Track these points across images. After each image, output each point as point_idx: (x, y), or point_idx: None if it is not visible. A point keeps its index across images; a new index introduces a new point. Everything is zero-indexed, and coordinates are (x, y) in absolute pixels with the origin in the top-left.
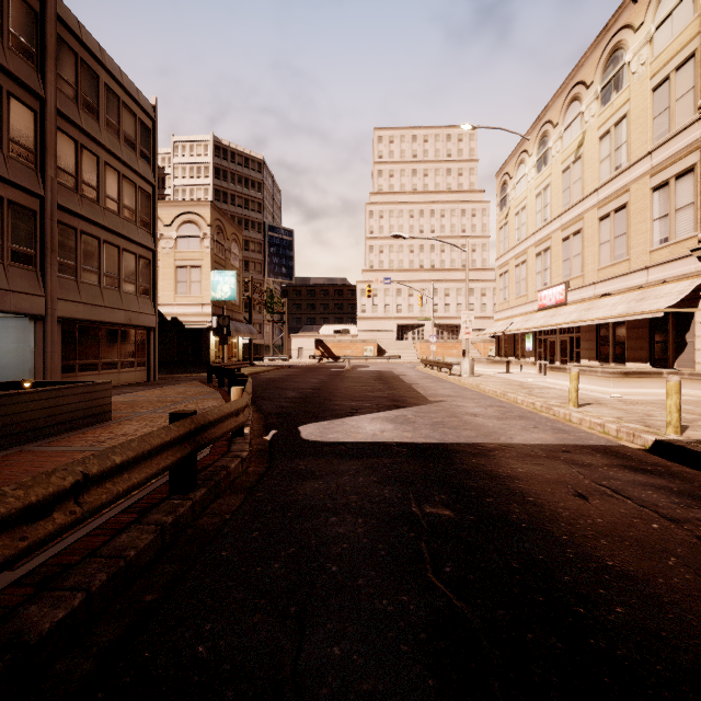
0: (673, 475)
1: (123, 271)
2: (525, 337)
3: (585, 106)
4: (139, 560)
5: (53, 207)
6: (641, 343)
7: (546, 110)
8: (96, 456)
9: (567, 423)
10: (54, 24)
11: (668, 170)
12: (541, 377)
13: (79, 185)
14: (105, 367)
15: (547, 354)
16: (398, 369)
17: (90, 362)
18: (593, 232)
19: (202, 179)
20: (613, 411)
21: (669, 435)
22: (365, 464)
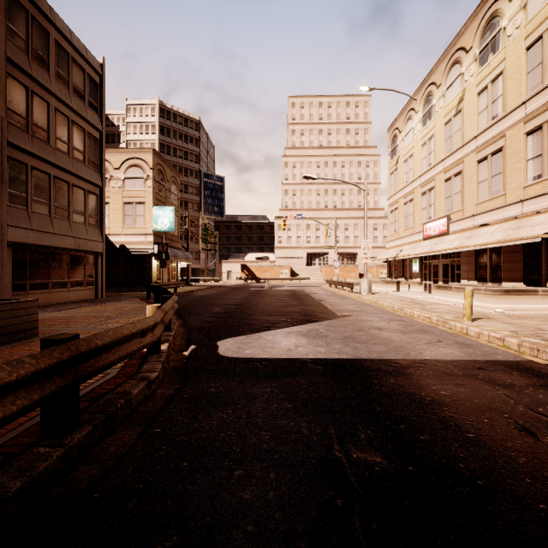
0: None
1: (72, 203)
2: (412, 262)
3: (465, 68)
4: None
5: (3, 144)
6: (516, 265)
7: (430, 73)
8: None
9: (466, 336)
10: None
11: (541, 116)
12: (427, 294)
13: (30, 126)
14: (55, 286)
15: (431, 275)
16: (308, 288)
17: (41, 281)
18: (472, 173)
19: (149, 135)
20: (505, 325)
21: None
22: (279, 386)
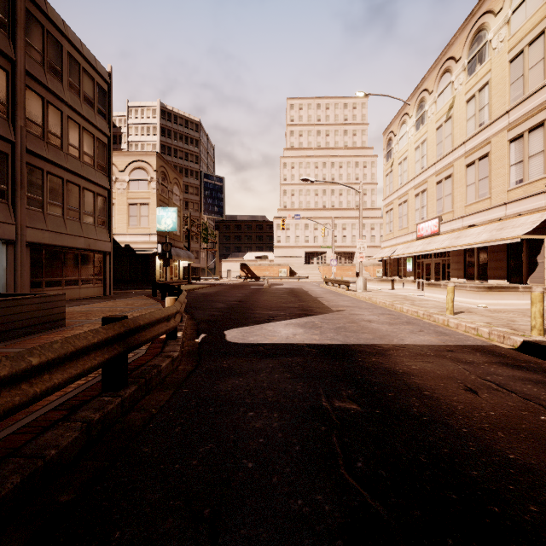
0: (545, 371)
1: (83, 205)
2: (406, 261)
3: (455, 77)
4: (61, 458)
5: (22, 151)
6: (500, 264)
7: (423, 80)
8: (10, 357)
9: (446, 327)
10: (23, 0)
11: (522, 125)
12: (419, 292)
13: (45, 134)
14: (68, 283)
15: (424, 274)
16: (306, 286)
17: (55, 279)
18: (461, 176)
19: (151, 136)
20: (483, 317)
21: (534, 337)
22: (280, 363)
